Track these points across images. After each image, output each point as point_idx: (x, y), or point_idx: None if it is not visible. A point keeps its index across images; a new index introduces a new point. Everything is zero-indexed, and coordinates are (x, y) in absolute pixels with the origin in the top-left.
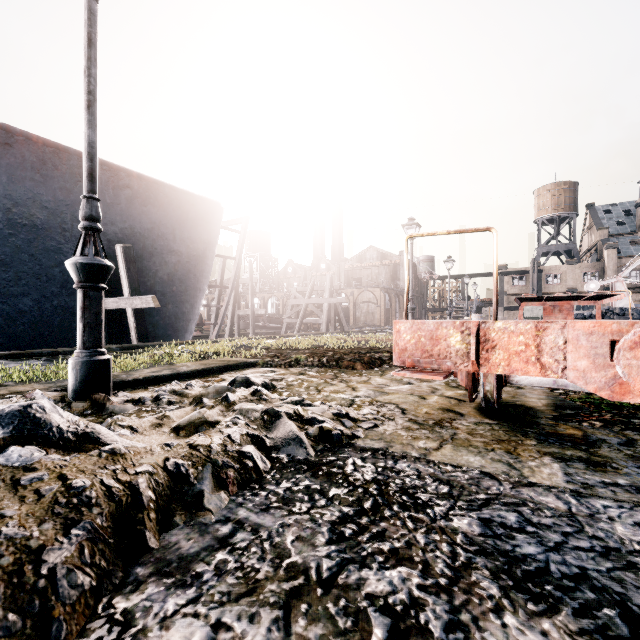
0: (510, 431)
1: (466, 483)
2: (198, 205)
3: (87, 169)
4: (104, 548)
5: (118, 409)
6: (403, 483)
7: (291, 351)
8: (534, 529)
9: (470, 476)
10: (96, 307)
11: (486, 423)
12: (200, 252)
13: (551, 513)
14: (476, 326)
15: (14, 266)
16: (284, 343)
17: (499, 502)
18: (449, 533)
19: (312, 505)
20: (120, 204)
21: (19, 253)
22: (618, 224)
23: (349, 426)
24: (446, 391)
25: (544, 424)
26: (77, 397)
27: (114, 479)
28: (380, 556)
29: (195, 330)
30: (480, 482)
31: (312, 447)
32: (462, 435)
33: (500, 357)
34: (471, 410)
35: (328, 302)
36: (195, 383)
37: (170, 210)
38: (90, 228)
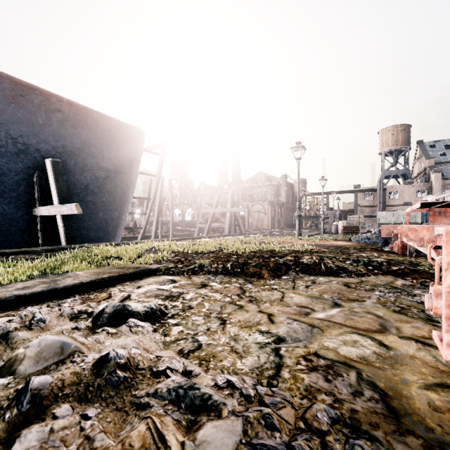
0: None
1: None
2: (123, 130)
3: None
4: None
5: None
6: None
7: (196, 255)
8: None
9: None
10: None
11: None
12: (126, 169)
13: None
14: None
15: None
16: (192, 245)
17: None
18: None
19: None
20: (52, 125)
21: None
22: (440, 155)
23: None
24: (399, 323)
25: None
26: None
27: None
28: None
29: (129, 232)
30: None
31: None
32: None
33: None
34: None
35: (230, 211)
36: (63, 307)
37: (98, 133)
38: None
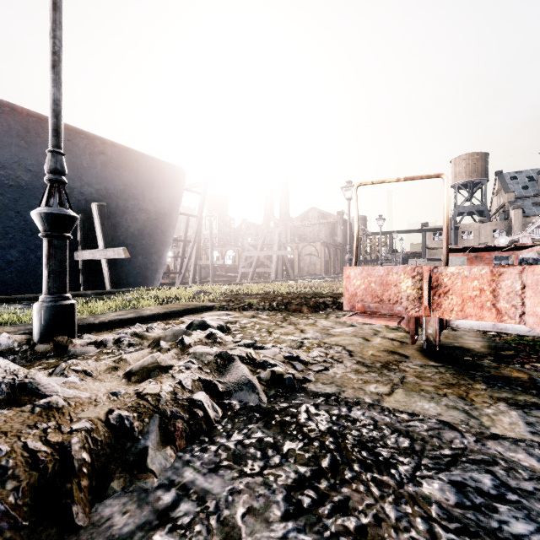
0: (457, 374)
1: (426, 435)
2: (164, 170)
3: (52, 125)
4: (14, 536)
5: (79, 351)
6: (360, 435)
7: (245, 296)
8: (516, 497)
9: (429, 426)
10: (61, 255)
11: (432, 365)
12: (166, 210)
13: (528, 474)
14: (428, 271)
15: (2, 222)
16: (239, 289)
17: (467, 459)
18: (421, 503)
19: (265, 464)
20: (96, 168)
21: (6, 210)
22: (522, 188)
23: (300, 369)
24: (387, 333)
25: (488, 367)
26: (42, 340)
27: (42, 441)
28: (346, 538)
29: (163, 278)
30: (441, 434)
31: (264, 392)
32: (411, 378)
33: (453, 302)
34: (414, 352)
35: (277, 254)
36: (156, 325)
37: (140, 174)
38: (55, 180)
